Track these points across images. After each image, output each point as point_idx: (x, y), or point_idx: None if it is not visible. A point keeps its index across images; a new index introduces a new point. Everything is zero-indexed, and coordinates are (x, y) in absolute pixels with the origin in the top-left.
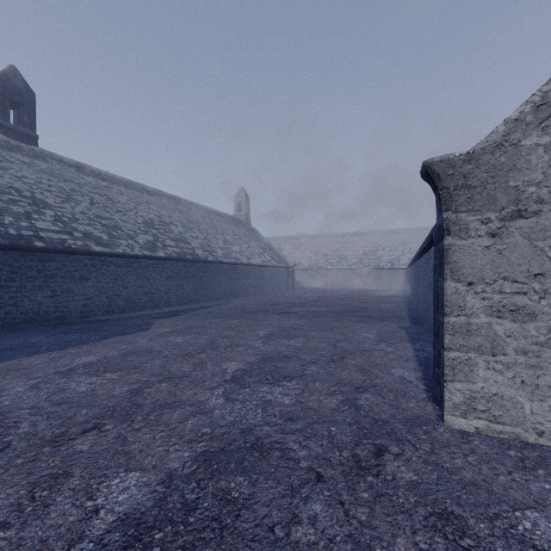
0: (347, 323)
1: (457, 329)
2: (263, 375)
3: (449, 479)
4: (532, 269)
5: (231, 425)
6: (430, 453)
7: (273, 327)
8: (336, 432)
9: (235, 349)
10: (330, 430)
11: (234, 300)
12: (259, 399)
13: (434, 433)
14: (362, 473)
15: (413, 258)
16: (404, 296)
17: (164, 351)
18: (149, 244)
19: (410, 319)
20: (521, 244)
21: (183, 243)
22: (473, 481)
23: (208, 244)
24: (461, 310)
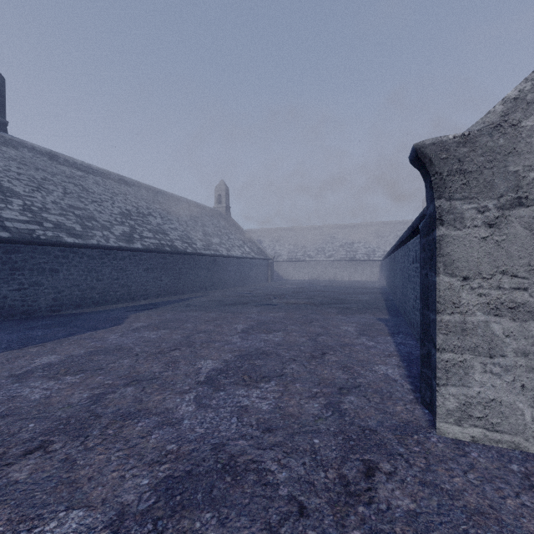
0: (326, 315)
1: (451, 328)
2: (240, 375)
3: (452, 506)
4: (533, 262)
5: (201, 440)
6: (425, 470)
7: (252, 320)
8: (319, 445)
9: (211, 345)
10: (312, 442)
11: (214, 292)
12: (234, 405)
13: (427, 444)
14: (351, 502)
15: (390, 250)
16: (380, 287)
17: (134, 349)
18: (125, 235)
19: (388, 311)
20: (521, 235)
21: (162, 234)
22: (479, 508)
23: (188, 236)
24: (456, 307)
